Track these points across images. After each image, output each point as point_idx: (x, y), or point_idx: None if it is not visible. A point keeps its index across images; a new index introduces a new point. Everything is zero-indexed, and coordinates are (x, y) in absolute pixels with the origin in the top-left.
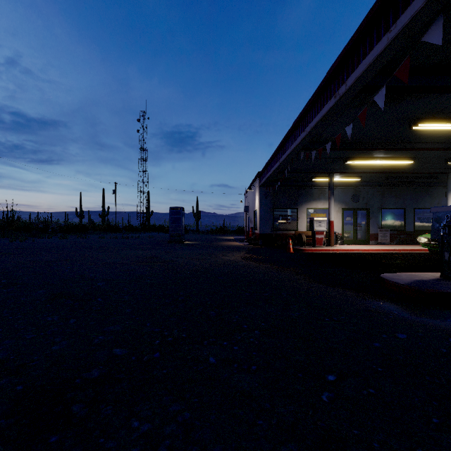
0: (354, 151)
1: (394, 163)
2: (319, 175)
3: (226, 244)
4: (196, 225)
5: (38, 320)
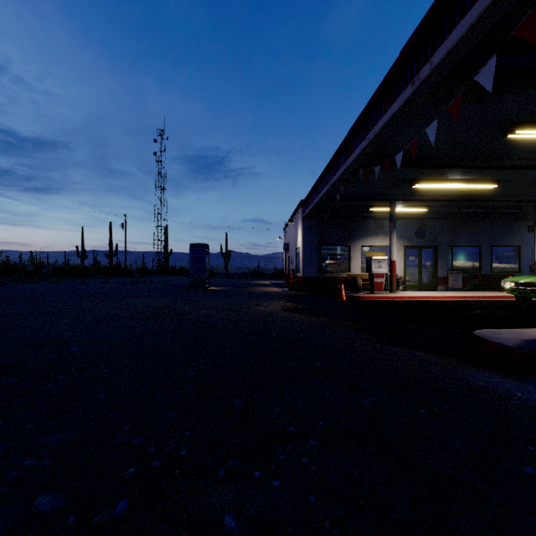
0: (425, 171)
1: (474, 187)
2: (377, 203)
3: (261, 290)
4: (225, 267)
5: None
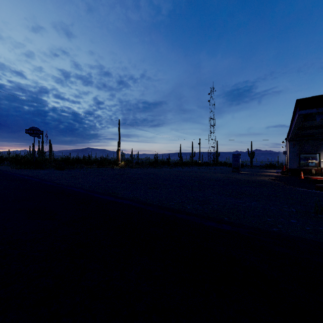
0: None
1: None
2: None
3: (265, 173)
4: (251, 162)
5: (212, 181)
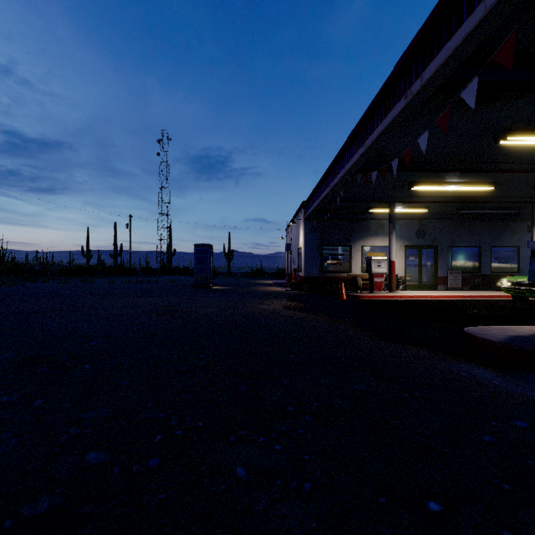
0: (423, 174)
1: (471, 189)
2: (377, 204)
3: (264, 289)
4: (228, 266)
5: None
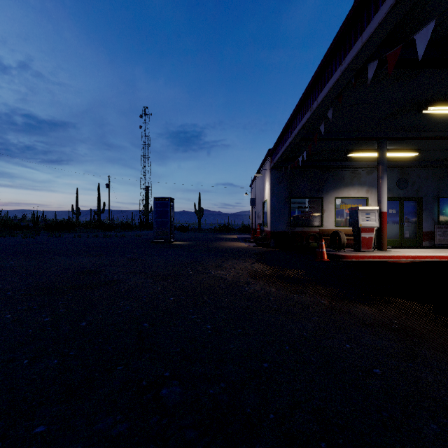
0: None
1: None
2: (359, 146)
3: (226, 245)
4: (198, 222)
5: None
